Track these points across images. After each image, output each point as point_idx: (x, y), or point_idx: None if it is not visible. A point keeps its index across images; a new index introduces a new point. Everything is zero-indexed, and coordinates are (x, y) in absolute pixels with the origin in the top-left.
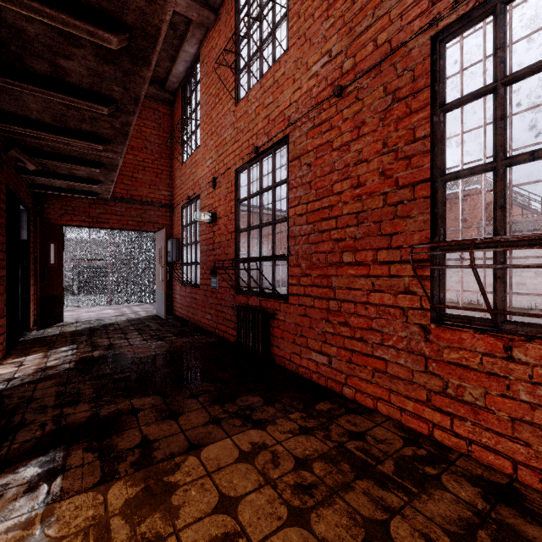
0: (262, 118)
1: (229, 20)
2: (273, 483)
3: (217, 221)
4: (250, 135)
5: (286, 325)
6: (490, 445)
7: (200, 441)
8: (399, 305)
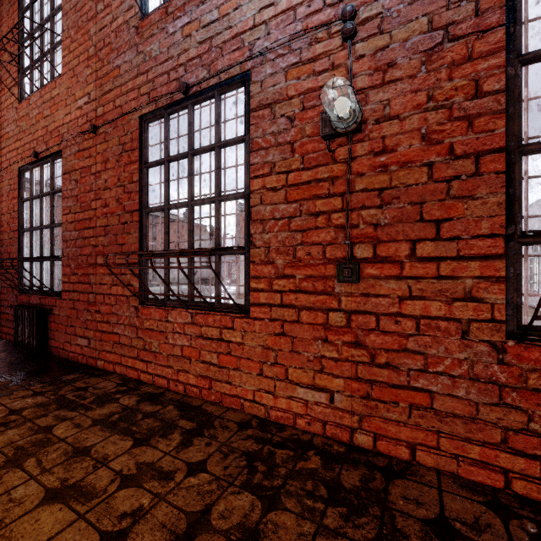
0: (41, 127)
1: (12, 13)
2: None
3: None
4: (31, 139)
5: (61, 318)
6: (161, 374)
7: None
8: (126, 294)
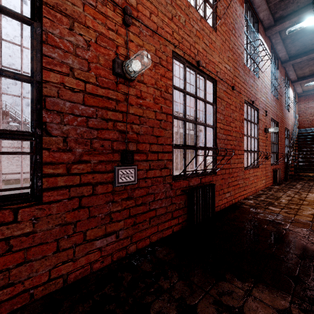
0: (201, 46)
1: None
2: (296, 211)
3: (133, 81)
4: (191, 42)
5: (216, 188)
6: (248, 192)
7: (307, 221)
8: (241, 166)
